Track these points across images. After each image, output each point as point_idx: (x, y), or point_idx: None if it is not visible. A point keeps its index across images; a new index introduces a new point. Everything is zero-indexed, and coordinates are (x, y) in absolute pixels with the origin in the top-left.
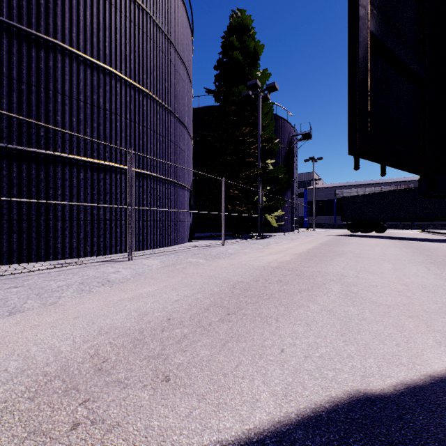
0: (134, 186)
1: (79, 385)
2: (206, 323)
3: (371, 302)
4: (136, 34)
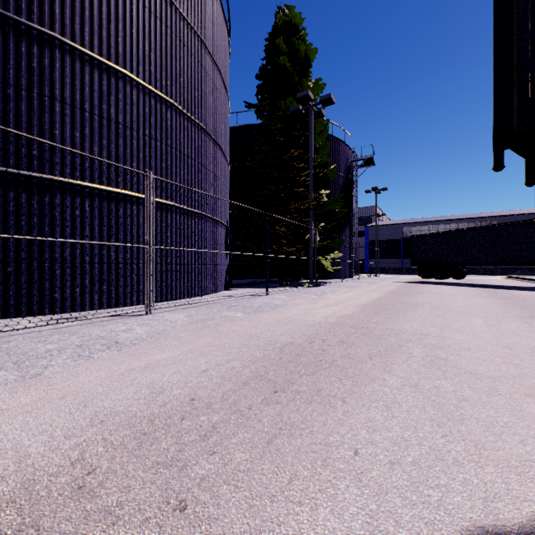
0: (153, 219)
1: (43, 519)
2: (245, 406)
3: (469, 373)
4: (158, 29)
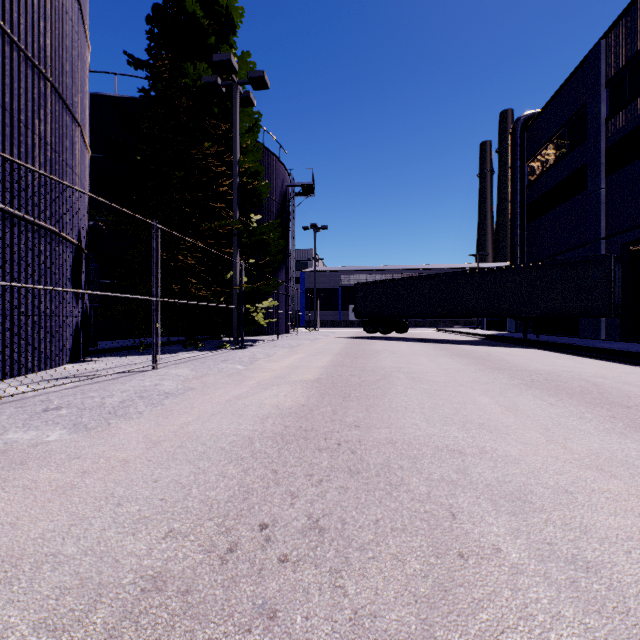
0: None
1: None
2: None
3: None
4: None
